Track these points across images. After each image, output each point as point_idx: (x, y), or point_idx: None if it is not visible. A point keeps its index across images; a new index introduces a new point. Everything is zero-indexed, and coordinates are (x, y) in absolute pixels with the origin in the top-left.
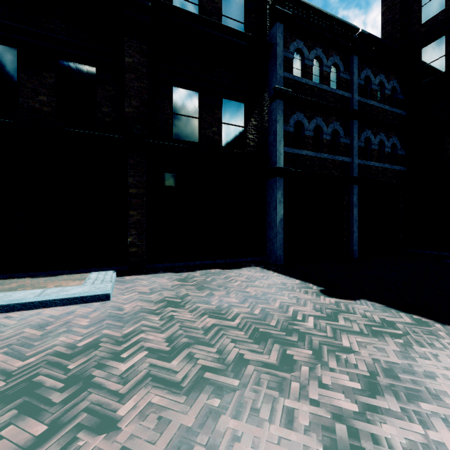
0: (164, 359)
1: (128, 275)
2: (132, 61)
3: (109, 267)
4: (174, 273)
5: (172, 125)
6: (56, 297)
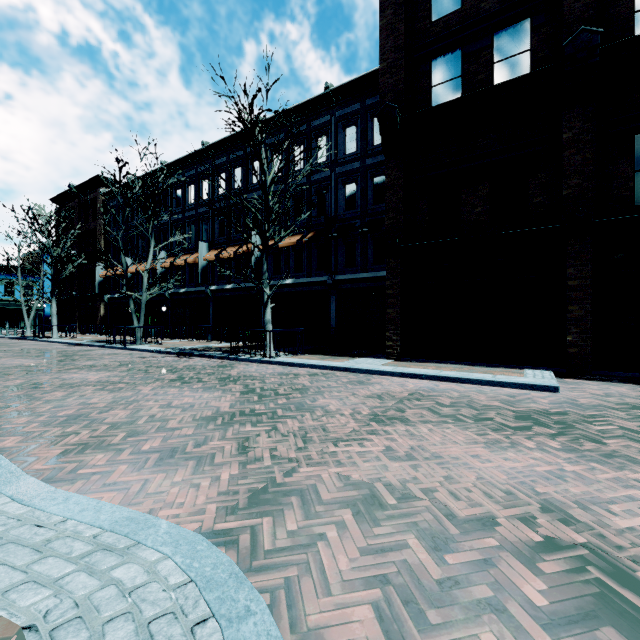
0: (637, 434)
1: (566, 378)
2: (571, 135)
3: (542, 367)
4: (637, 385)
5: (633, 188)
6: (509, 380)
